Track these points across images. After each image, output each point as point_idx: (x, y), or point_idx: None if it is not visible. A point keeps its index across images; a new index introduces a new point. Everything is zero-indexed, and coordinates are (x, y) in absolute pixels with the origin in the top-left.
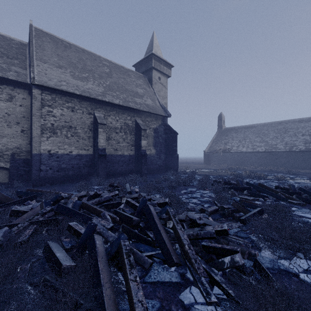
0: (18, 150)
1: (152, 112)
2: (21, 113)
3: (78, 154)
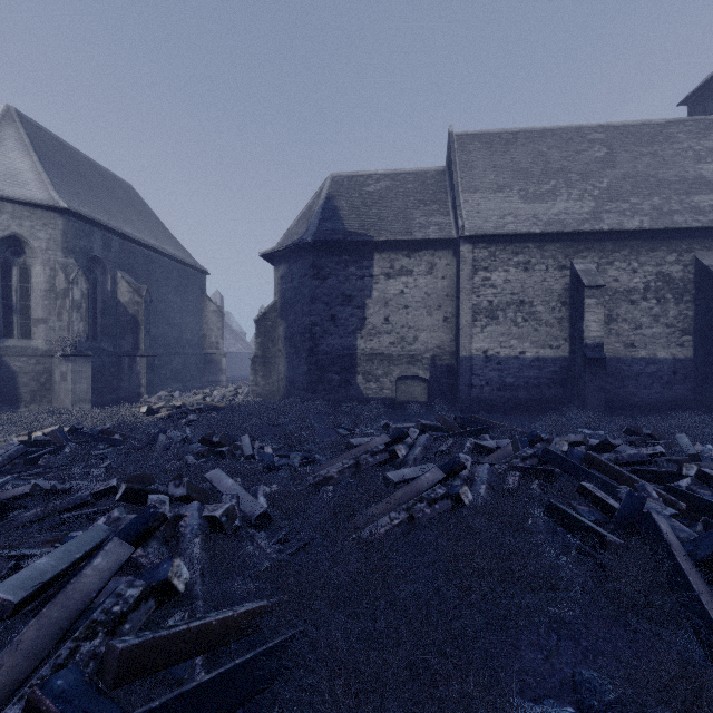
0: (439, 351)
1: None
2: (443, 290)
3: (536, 357)
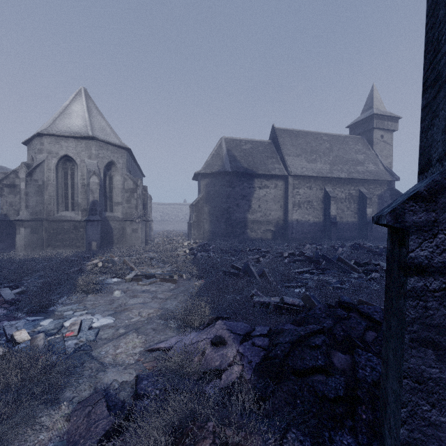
0: (278, 219)
1: (376, 180)
2: (280, 195)
3: (313, 222)
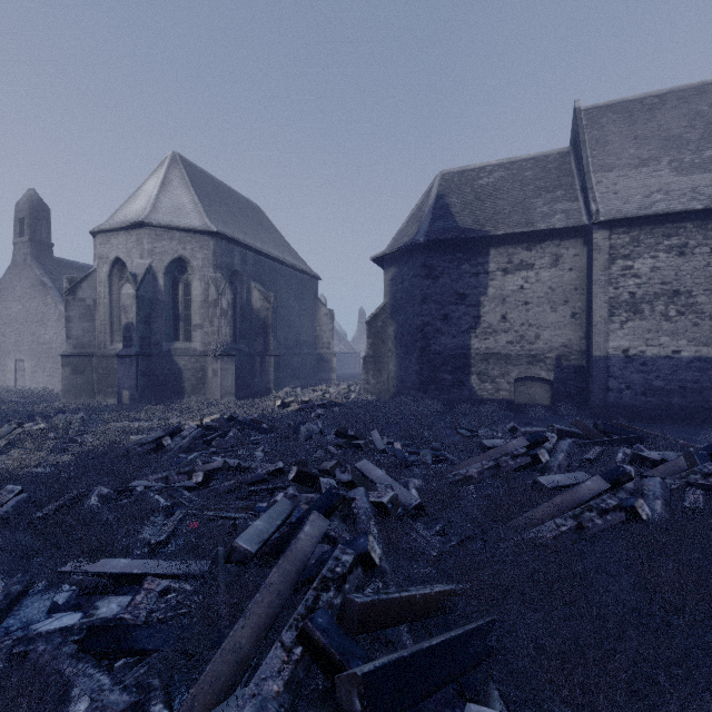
0: (565, 351)
1: None
2: (570, 283)
3: (696, 356)
